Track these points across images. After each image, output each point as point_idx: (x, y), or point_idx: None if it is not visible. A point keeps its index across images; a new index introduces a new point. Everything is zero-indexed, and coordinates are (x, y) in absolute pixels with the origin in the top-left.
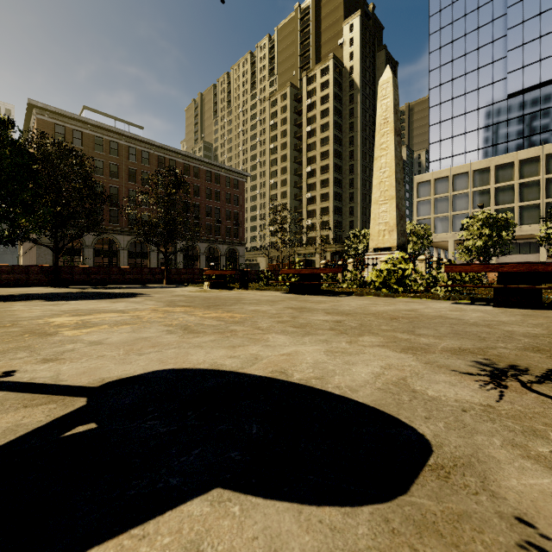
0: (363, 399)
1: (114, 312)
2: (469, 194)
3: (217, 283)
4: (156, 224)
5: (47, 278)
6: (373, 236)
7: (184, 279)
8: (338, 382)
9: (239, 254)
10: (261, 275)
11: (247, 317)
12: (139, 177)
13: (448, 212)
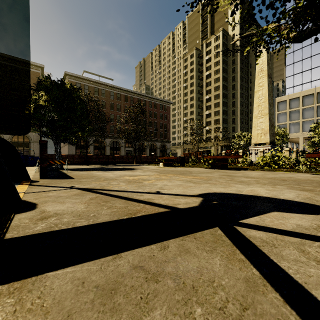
0: (298, 201)
1: (143, 175)
2: (314, 107)
3: (167, 163)
4: (130, 133)
5: (81, 160)
6: (253, 137)
7: (143, 161)
8: (283, 197)
9: (167, 147)
10: (190, 159)
11: (209, 178)
12: (115, 107)
13: (299, 119)
